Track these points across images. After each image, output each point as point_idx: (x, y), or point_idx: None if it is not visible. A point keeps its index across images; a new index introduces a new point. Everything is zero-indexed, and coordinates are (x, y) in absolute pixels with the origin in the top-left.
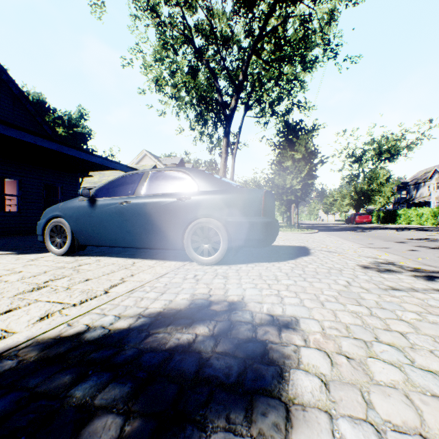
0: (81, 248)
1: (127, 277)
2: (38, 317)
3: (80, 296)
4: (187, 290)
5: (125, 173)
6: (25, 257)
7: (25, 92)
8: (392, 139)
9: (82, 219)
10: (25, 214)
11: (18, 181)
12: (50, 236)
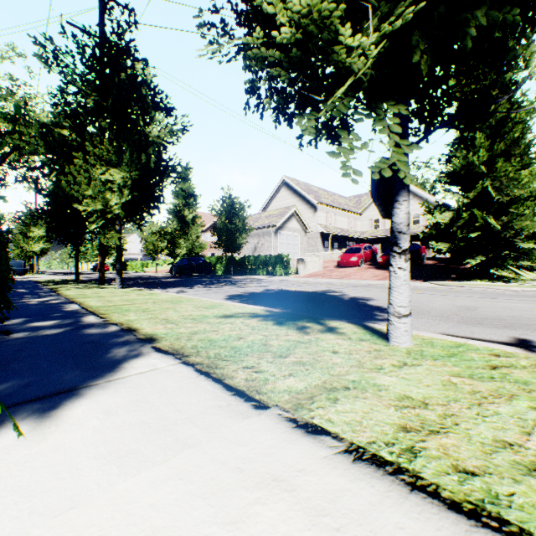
0: None
1: None
2: None
3: None
4: None
5: None
6: None
7: None
8: None
9: None
10: None
11: None
12: None
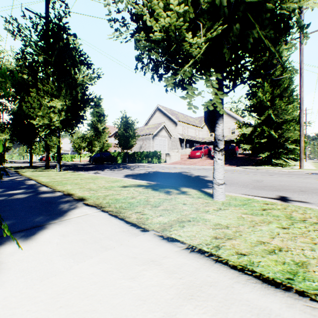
0: None
1: None
2: None
3: None
4: None
5: None
6: None
7: None
8: None
9: None
10: None
11: None
12: None
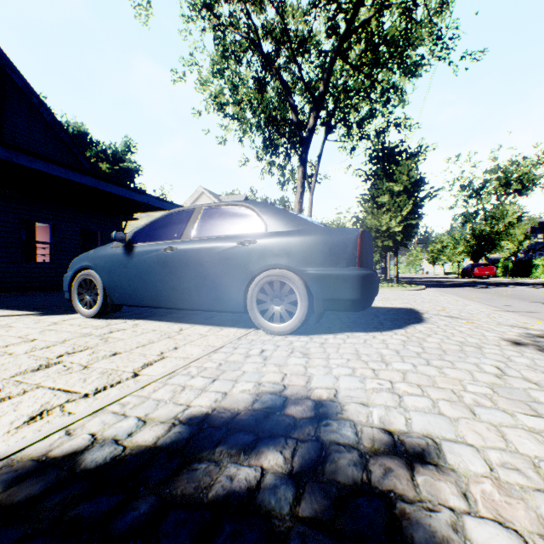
0: (116, 309)
1: (168, 351)
2: (29, 417)
3: (98, 381)
4: (250, 375)
5: (171, 211)
6: (47, 319)
7: (65, 123)
8: (524, 165)
9: (116, 270)
10: (58, 265)
11: (51, 226)
12: (78, 293)
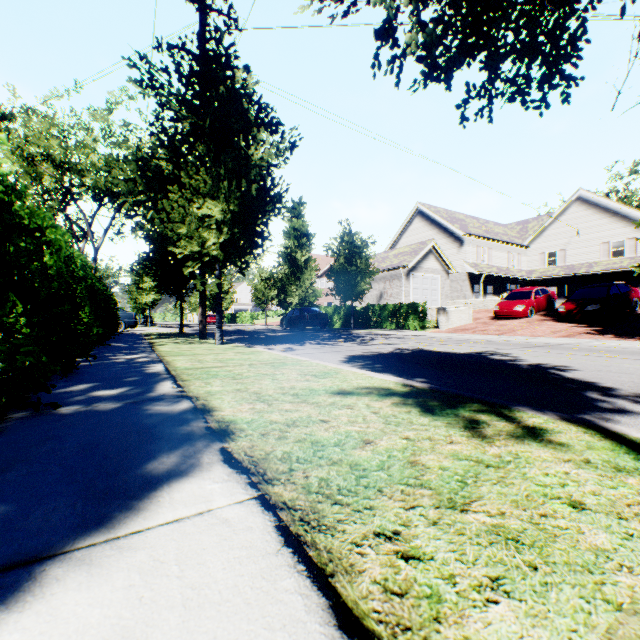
0: None
1: None
2: None
3: None
4: None
5: None
6: None
7: None
8: None
9: None
10: None
11: None
12: None
